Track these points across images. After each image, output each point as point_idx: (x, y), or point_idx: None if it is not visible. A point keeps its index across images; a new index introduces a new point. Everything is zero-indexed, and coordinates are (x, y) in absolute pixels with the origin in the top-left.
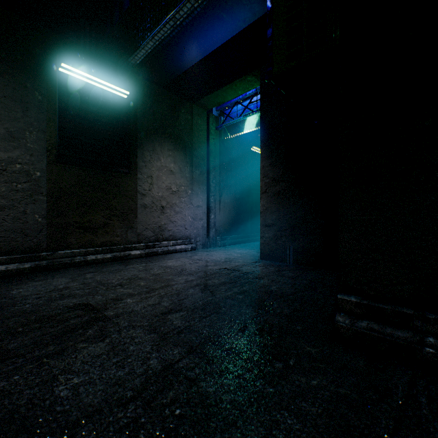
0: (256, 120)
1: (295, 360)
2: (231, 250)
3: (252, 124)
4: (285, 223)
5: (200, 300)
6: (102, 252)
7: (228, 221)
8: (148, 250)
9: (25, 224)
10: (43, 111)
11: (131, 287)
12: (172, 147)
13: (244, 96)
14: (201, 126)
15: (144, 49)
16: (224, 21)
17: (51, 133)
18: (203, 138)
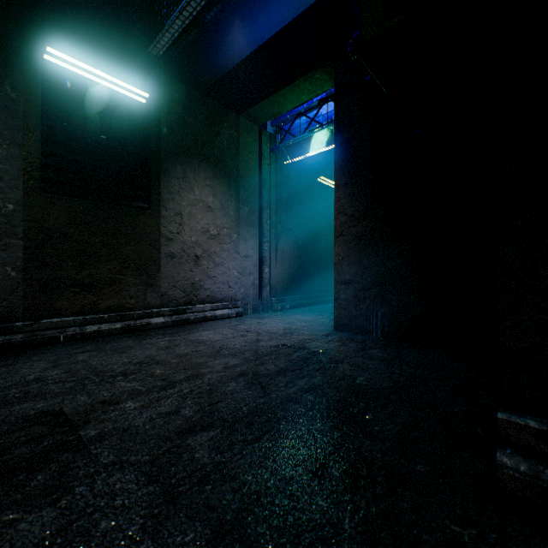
0: (326, 136)
1: None
2: (292, 317)
3: (320, 142)
4: (370, 279)
5: (245, 403)
6: (109, 320)
7: (288, 276)
8: (175, 317)
9: None
10: (18, 116)
11: (140, 377)
12: (210, 174)
13: (310, 105)
14: (251, 147)
15: (169, 32)
16: None
17: (31, 147)
18: (254, 163)
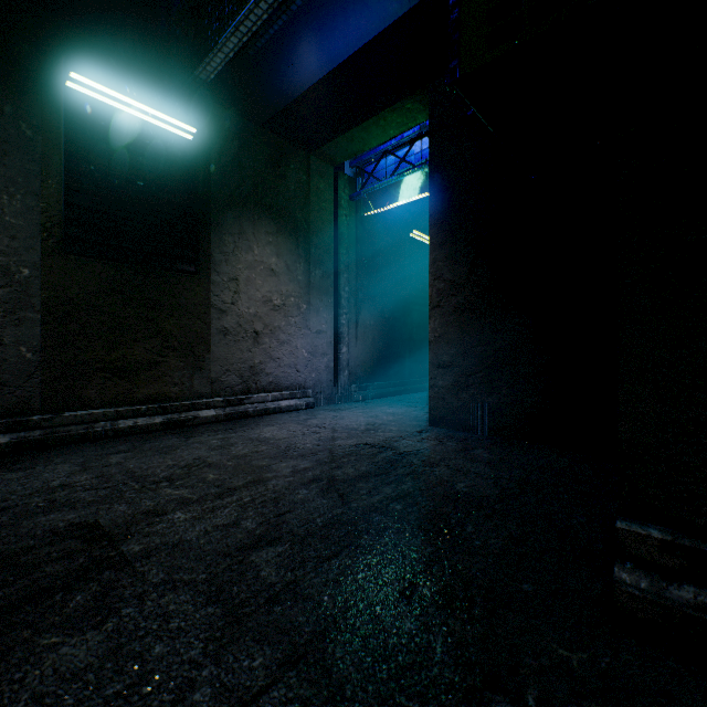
0: (420, 181)
1: (540, 691)
2: (377, 409)
3: (412, 188)
4: (475, 361)
5: (320, 514)
6: (147, 413)
7: (372, 357)
8: (230, 409)
9: (1, 363)
10: (35, 158)
11: (189, 483)
12: (273, 228)
13: (399, 141)
14: (324, 194)
15: (222, 52)
16: (365, 3)
17: (51, 197)
18: (328, 214)
